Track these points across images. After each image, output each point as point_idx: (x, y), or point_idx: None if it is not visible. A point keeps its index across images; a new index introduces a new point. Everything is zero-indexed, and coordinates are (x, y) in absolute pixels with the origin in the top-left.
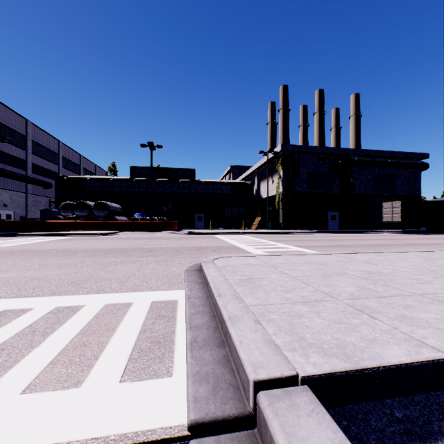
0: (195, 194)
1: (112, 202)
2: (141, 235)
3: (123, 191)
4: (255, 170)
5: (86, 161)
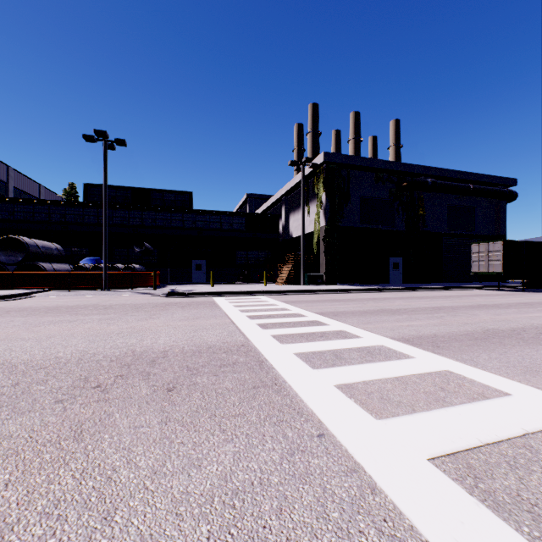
0: (192, 230)
1: (49, 240)
2: (72, 299)
3: (68, 222)
4: (282, 196)
5: (20, 178)
